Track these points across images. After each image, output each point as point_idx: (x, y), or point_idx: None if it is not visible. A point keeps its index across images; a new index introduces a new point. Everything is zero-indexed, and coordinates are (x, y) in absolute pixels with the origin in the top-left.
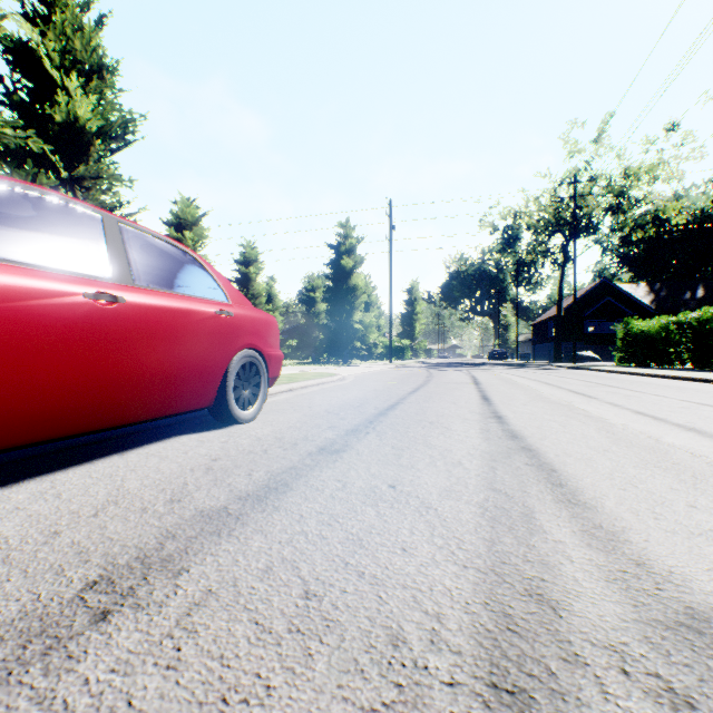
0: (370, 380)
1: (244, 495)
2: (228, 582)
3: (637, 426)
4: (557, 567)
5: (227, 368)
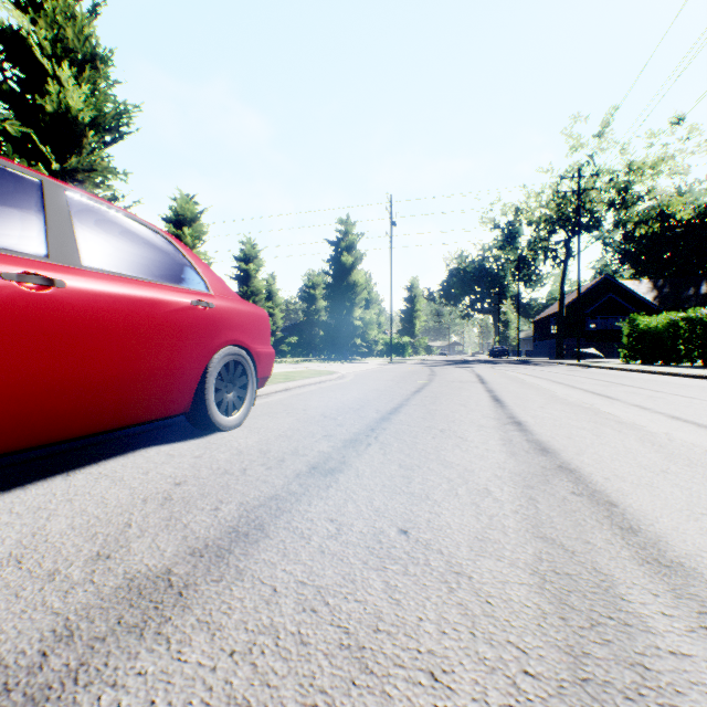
0: (370, 378)
1: (200, 546)
2: None
3: (684, 435)
4: None
5: (206, 367)
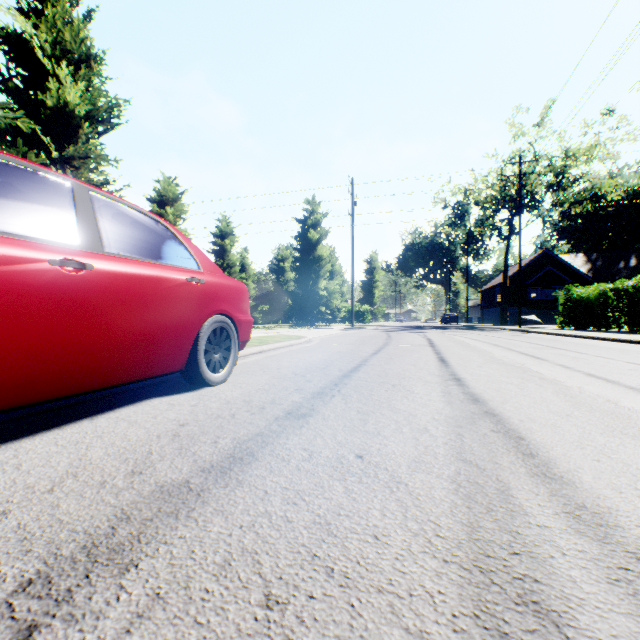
0: (334, 342)
1: (208, 466)
2: (180, 582)
3: (593, 388)
4: (549, 563)
5: (198, 333)
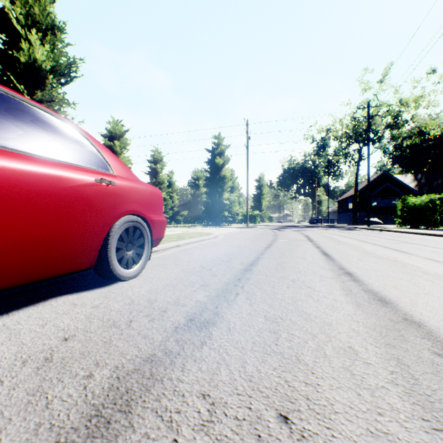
0: (235, 238)
1: None
2: None
3: None
4: None
5: (109, 232)
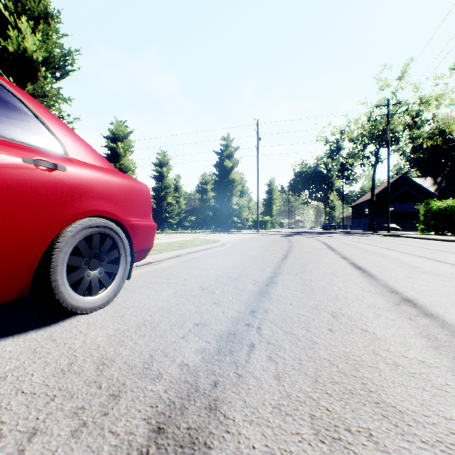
0: (245, 246)
1: None
2: None
3: None
4: None
5: (54, 242)
